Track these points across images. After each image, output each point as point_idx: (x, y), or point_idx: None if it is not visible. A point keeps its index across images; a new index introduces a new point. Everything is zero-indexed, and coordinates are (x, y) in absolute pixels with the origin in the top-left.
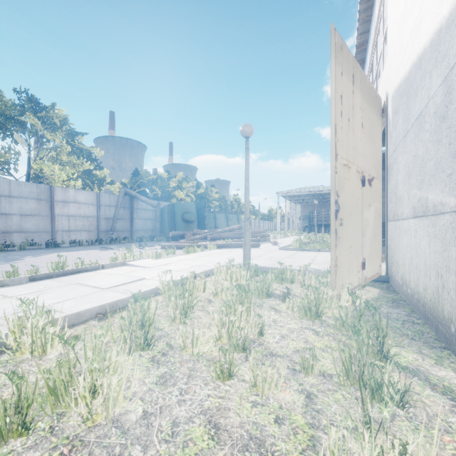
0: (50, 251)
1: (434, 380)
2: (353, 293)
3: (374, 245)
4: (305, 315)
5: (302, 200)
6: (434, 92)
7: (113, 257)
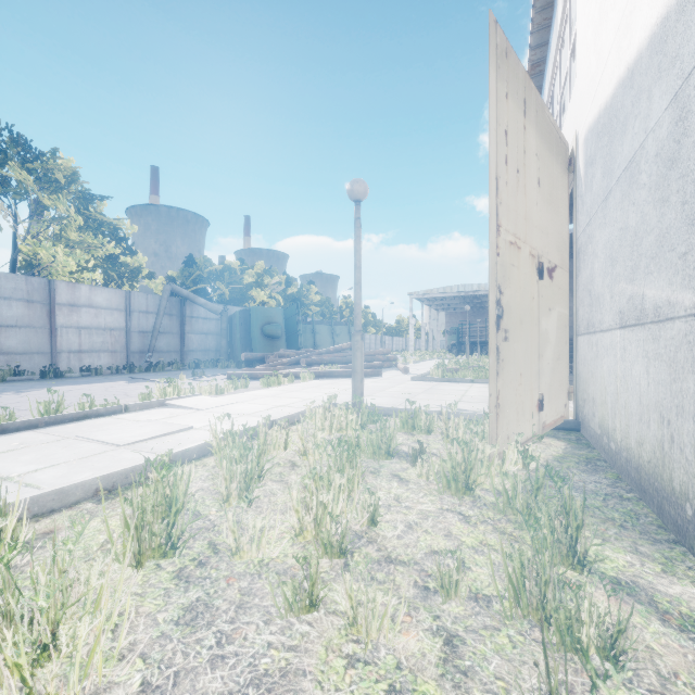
0: (46, 383)
1: (665, 604)
2: (525, 449)
3: (557, 372)
4: (447, 487)
5: (447, 305)
6: (655, 121)
7: (145, 393)
